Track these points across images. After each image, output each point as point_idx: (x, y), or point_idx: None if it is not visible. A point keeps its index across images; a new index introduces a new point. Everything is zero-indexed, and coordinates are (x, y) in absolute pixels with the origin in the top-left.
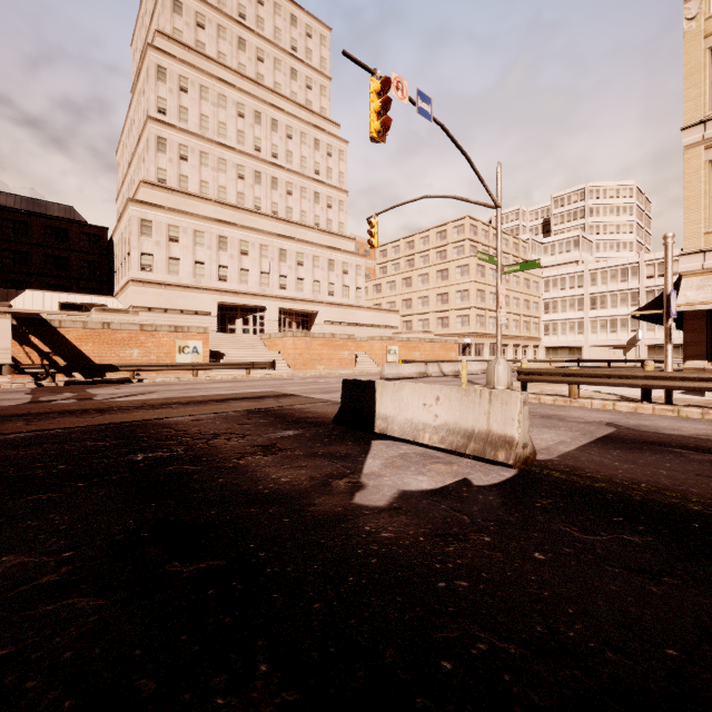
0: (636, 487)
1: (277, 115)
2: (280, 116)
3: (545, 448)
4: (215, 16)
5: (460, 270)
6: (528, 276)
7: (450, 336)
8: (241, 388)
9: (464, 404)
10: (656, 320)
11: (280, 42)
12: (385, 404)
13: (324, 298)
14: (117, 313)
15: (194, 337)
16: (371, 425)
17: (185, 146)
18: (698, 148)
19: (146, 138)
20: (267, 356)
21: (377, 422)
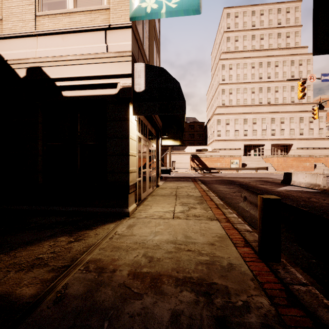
0: None
1: (270, 59)
2: (271, 59)
3: None
4: (242, 33)
5: None
6: None
7: None
8: (254, 176)
9: (311, 177)
10: None
11: (272, 25)
12: (294, 178)
13: (296, 137)
14: (213, 152)
15: (236, 159)
16: (289, 183)
17: (231, 89)
18: None
19: (218, 91)
20: (264, 165)
21: (291, 182)
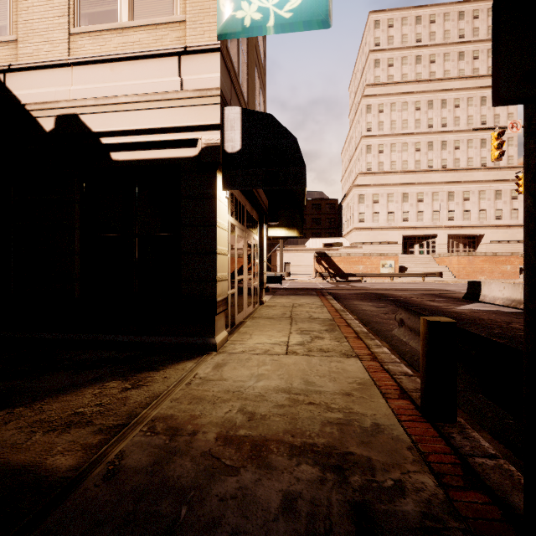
0: None
1: (446, 95)
2: (449, 94)
3: None
4: (399, 53)
5: None
6: None
7: None
8: (419, 286)
9: (513, 289)
10: None
11: (449, 39)
12: (484, 290)
13: (490, 223)
14: (352, 248)
15: (389, 259)
16: (477, 298)
17: (381, 144)
18: None
19: (360, 148)
20: (437, 269)
21: (480, 297)
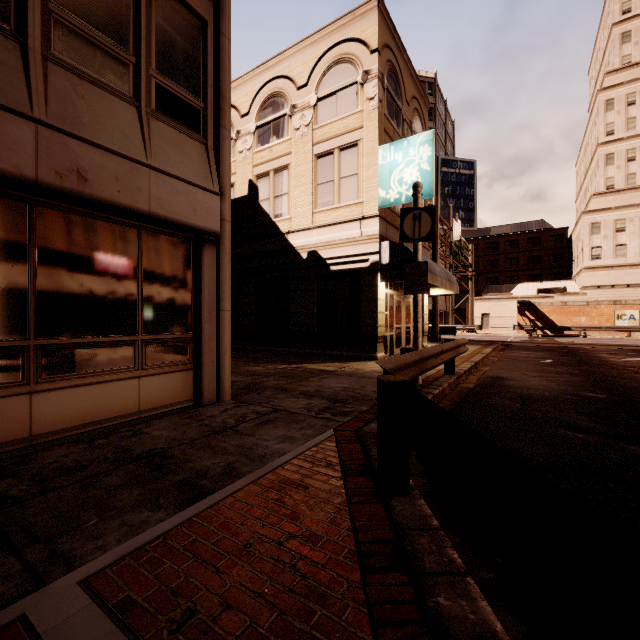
0: None
1: None
2: None
3: None
4: None
5: None
6: None
7: None
8: None
9: None
10: None
11: None
12: None
13: None
14: (571, 295)
15: (630, 308)
16: None
17: (632, 149)
18: None
19: (596, 159)
20: None
21: None
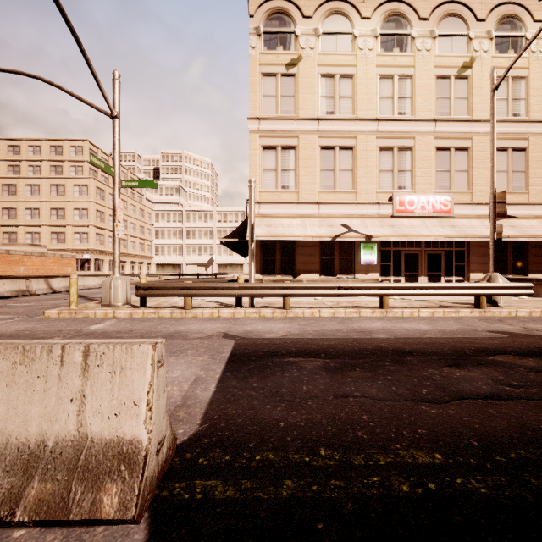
0: (324, 465)
1: None
2: None
3: (182, 404)
4: None
5: (78, 189)
6: (143, 207)
7: (66, 251)
8: None
9: (20, 383)
10: (231, 247)
11: None
12: None
13: None
14: None
15: None
16: None
17: None
18: (256, 135)
19: None
20: None
21: None
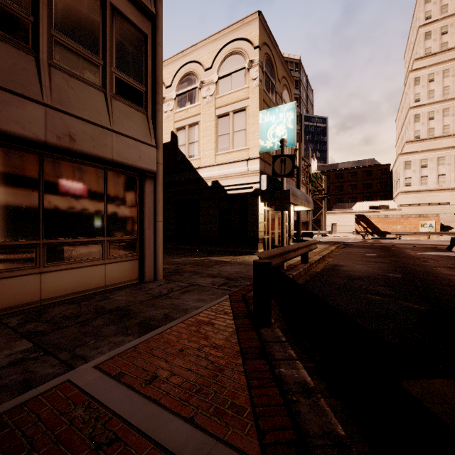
0: None
1: None
2: None
3: None
4: None
5: None
6: None
7: None
8: (442, 243)
9: None
10: None
11: None
12: None
13: None
14: (391, 210)
15: (429, 219)
16: (451, 249)
17: (431, 111)
18: None
19: (408, 118)
20: None
21: (453, 248)
